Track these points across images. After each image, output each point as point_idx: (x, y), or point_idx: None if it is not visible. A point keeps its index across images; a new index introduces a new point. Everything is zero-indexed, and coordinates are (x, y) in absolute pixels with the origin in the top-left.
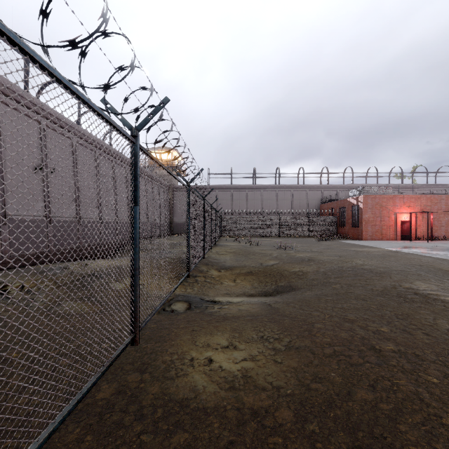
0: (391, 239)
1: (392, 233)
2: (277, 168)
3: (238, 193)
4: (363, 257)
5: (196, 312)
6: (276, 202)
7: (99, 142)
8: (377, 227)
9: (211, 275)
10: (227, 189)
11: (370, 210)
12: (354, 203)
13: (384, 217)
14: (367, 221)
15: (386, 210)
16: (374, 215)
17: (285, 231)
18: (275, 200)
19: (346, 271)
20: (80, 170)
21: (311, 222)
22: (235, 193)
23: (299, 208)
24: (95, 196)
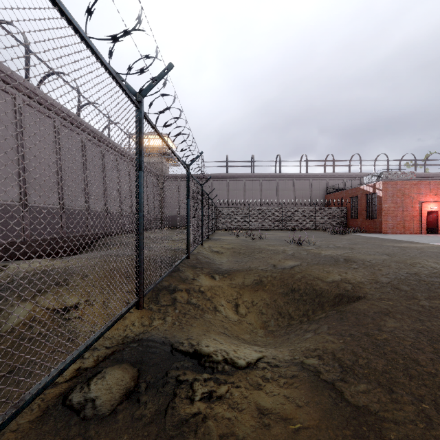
0: (415, 232)
1: (416, 226)
2: (277, 155)
3: (234, 183)
4: (425, 257)
5: (140, 425)
6: (277, 192)
7: (60, 108)
8: (398, 219)
9: (199, 285)
10: (223, 178)
11: (391, 198)
12: (370, 190)
13: (407, 207)
14: (387, 211)
15: (409, 199)
16: (395, 204)
17: (288, 224)
18: (275, 190)
19: (435, 284)
20: (28, 140)
21: (317, 213)
22: (231, 182)
23: (301, 199)
24: (54, 177)
